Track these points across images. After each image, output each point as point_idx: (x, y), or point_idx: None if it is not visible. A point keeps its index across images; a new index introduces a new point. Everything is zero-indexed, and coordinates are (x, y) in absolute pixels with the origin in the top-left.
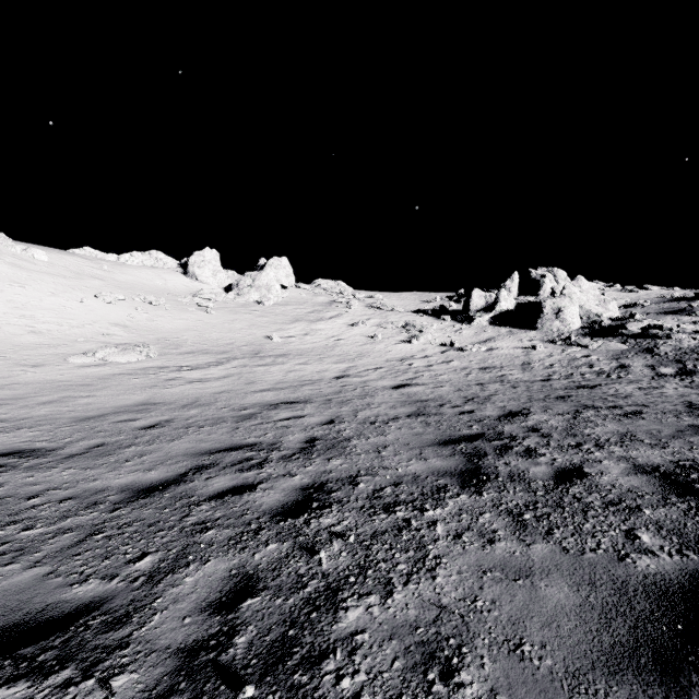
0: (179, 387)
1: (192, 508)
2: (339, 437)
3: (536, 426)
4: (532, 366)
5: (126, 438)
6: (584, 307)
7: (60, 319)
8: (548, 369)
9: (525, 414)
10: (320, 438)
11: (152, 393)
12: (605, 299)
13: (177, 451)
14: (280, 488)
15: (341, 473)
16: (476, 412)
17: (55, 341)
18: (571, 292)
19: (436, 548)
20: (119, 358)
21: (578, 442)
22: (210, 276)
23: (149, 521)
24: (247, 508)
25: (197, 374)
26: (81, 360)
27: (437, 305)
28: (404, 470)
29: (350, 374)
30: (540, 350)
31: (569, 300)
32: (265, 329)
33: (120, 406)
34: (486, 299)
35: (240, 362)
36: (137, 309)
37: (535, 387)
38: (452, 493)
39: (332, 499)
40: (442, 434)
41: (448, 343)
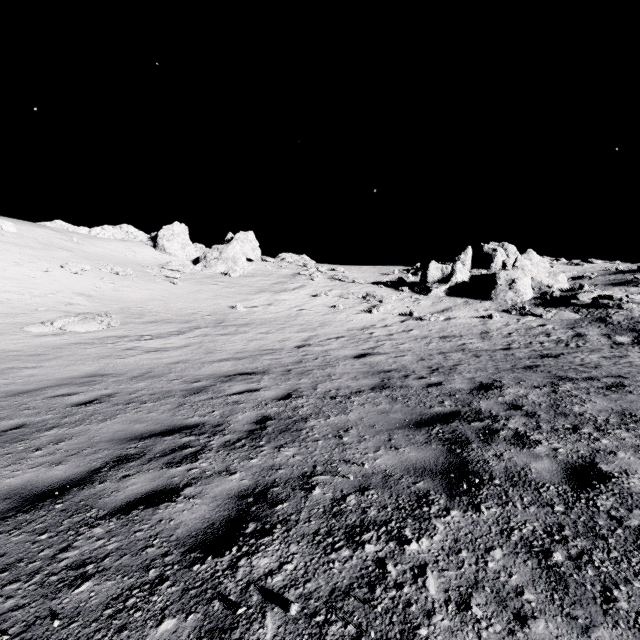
0: (135, 356)
1: (81, 532)
2: (294, 416)
3: (516, 402)
4: (491, 335)
5: (53, 417)
6: (536, 279)
7: (22, 288)
8: (507, 338)
9: (499, 387)
10: (273, 417)
11: (104, 364)
12: (555, 272)
13: (103, 435)
14: (210, 495)
15: (292, 470)
16: (445, 384)
17: (14, 310)
18: (523, 264)
19: (433, 636)
20: (78, 327)
21: (573, 424)
22: (178, 249)
23: (7, 559)
24: (155, 533)
25: (156, 343)
26: (38, 330)
27: (395, 277)
28: (371, 465)
29: (311, 343)
30: (496, 319)
31: (522, 272)
32: (230, 299)
33: (65, 378)
34: (442, 271)
35: (203, 331)
36: (103, 279)
37: (498, 356)
38: (439, 506)
39: (276, 517)
40: (412, 412)
41: (407, 313)
